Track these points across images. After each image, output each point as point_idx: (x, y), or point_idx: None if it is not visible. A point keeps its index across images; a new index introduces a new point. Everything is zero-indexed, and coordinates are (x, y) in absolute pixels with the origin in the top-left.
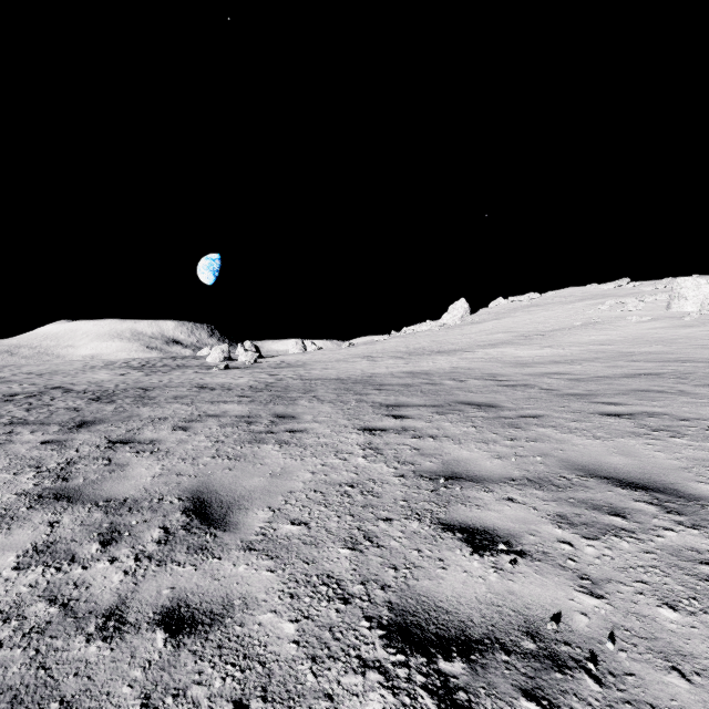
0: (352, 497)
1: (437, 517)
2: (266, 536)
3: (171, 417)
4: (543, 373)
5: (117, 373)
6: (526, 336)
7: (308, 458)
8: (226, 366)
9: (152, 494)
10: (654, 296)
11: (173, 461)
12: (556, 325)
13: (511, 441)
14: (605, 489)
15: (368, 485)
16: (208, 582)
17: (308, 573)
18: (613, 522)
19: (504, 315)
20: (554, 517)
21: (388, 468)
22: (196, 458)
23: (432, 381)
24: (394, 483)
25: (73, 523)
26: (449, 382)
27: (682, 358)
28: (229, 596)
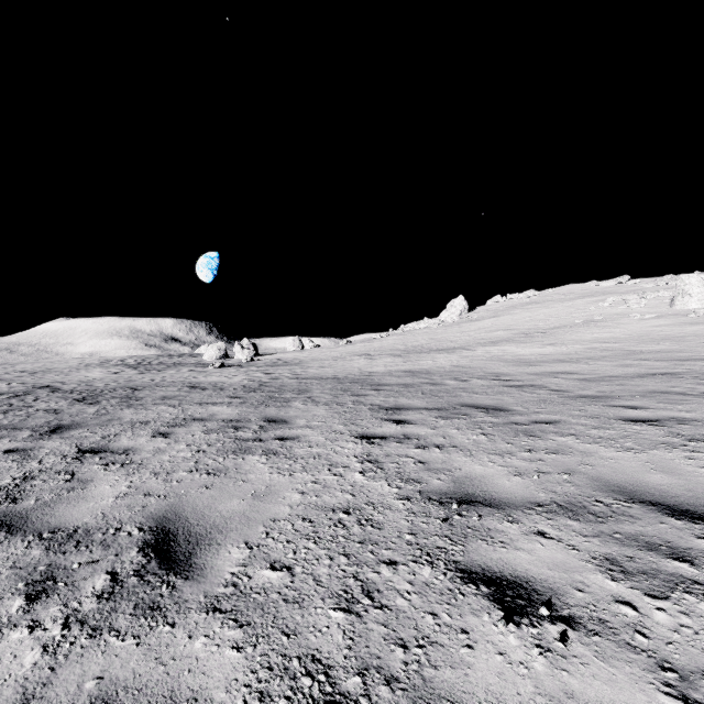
0: (348, 529)
1: (453, 560)
2: (237, 588)
3: (153, 420)
4: (549, 373)
5: (111, 372)
6: (527, 333)
7: (298, 473)
8: (222, 364)
9: (109, 522)
10: (656, 293)
11: (144, 476)
12: (557, 322)
13: (529, 453)
14: (655, 519)
15: (366, 511)
16: (151, 667)
17: (287, 653)
18: (679, 570)
19: (503, 312)
20: (601, 562)
21: (390, 487)
22: (171, 472)
23: (433, 381)
24: (398, 508)
25: (3, 564)
26: (450, 382)
27: (695, 356)
28: (175, 695)
